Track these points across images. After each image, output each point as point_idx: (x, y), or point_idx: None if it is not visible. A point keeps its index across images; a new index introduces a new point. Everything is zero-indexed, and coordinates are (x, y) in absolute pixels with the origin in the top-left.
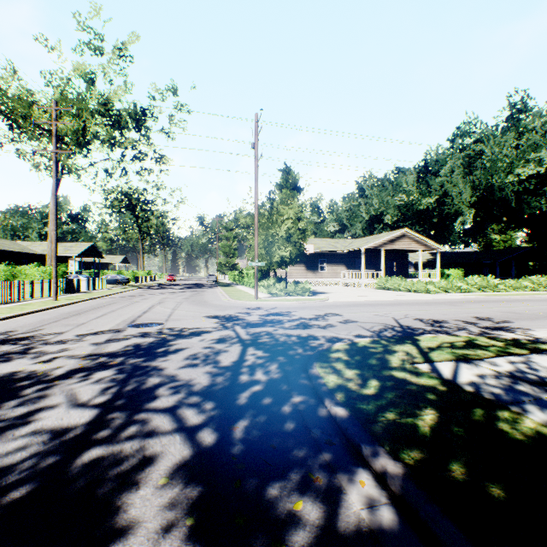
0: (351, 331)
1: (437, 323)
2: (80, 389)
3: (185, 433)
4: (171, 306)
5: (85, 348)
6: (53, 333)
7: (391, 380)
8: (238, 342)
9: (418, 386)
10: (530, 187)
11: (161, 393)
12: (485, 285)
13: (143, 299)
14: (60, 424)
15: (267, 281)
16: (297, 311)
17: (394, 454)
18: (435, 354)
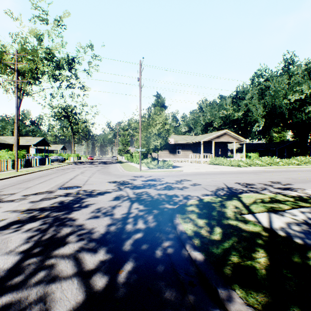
0: (198, 191)
1: (249, 185)
2: (12, 238)
3: (81, 278)
4: (88, 175)
5: (25, 204)
6: (8, 194)
7: (229, 228)
8: (128, 199)
9: (248, 233)
10: (296, 106)
11: (70, 240)
12: (272, 162)
13: (71, 171)
14: None
15: (147, 160)
16: (164, 178)
17: (245, 298)
18: (254, 207)
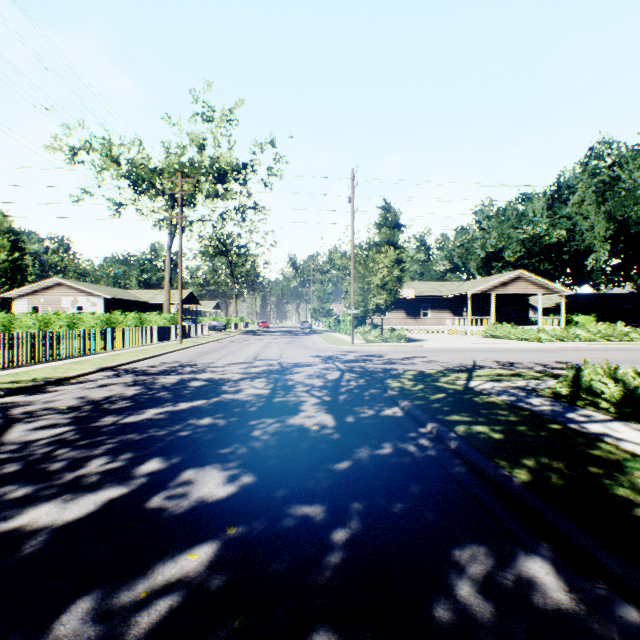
0: (428, 367)
1: (510, 364)
2: (254, 384)
3: (316, 397)
4: (277, 349)
5: (237, 370)
6: (207, 363)
7: (432, 386)
8: (338, 370)
9: (446, 388)
10: None
11: (298, 386)
12: (611, 333)
13: (250, 343)
14: (256, 392)
15: (363, 328)
16: (388, 354)
17: (411, 401)
18: (477, 378)
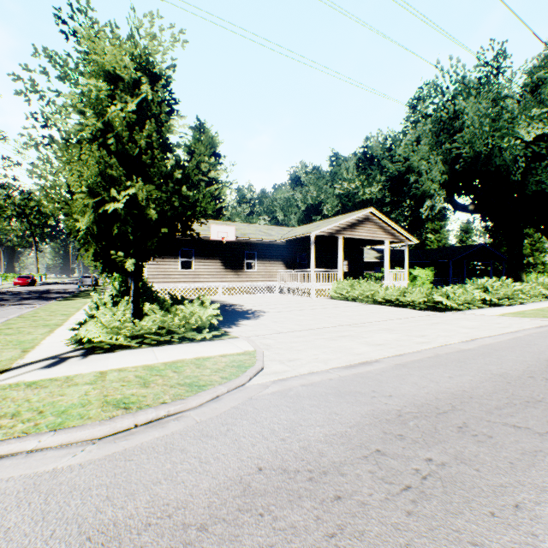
0: None
1: None
2: None
3: None
4: None
5: None
6: None
7: None
8: None
9: None
10: (542, 151)
11: None
12: (510, 293)
13: None
14: None
15: (104, 295)
16: None
17: None
18: None
